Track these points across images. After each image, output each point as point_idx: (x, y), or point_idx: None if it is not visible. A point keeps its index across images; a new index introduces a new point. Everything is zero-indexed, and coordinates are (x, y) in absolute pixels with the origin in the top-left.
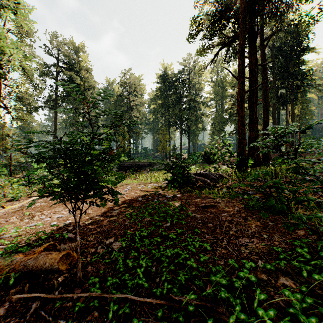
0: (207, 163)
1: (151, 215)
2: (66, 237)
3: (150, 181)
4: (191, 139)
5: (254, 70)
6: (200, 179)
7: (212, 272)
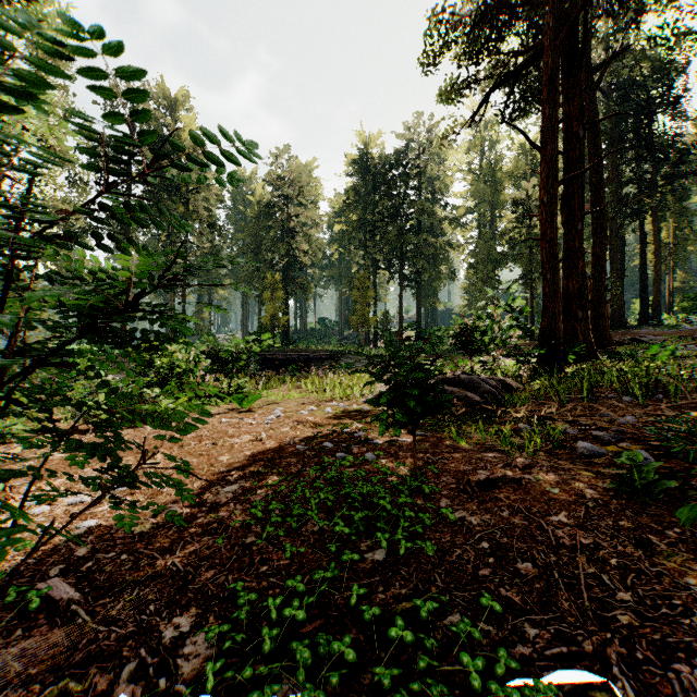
0: (460, 353)
1: (328, 508)
2: (34, 608)
3: (330, 396)
4: (423, 299)
5: (577, 134)
6: (455, 393)
7: None
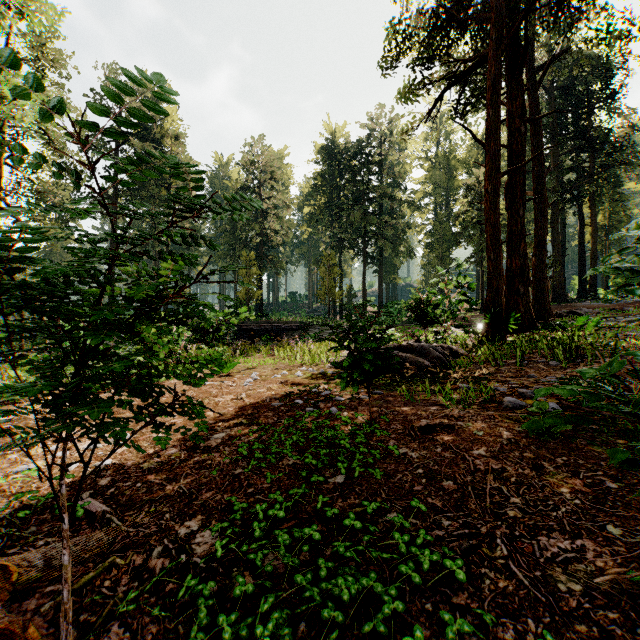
0: (417, 324)
1: (300, 448)
2: (80, 515)
3: (300, 362)
4: (385, 275)
5: (519, 130)
6: (409, 359)
7: None
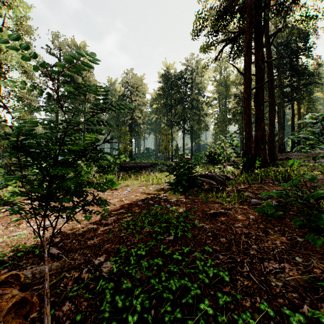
0: (210, 164)
1: (152, 224)
2: None
3: (151, 183)
4: (194, 139)
5: (261, 67)
6: (205, 181)
7: (235, 321)
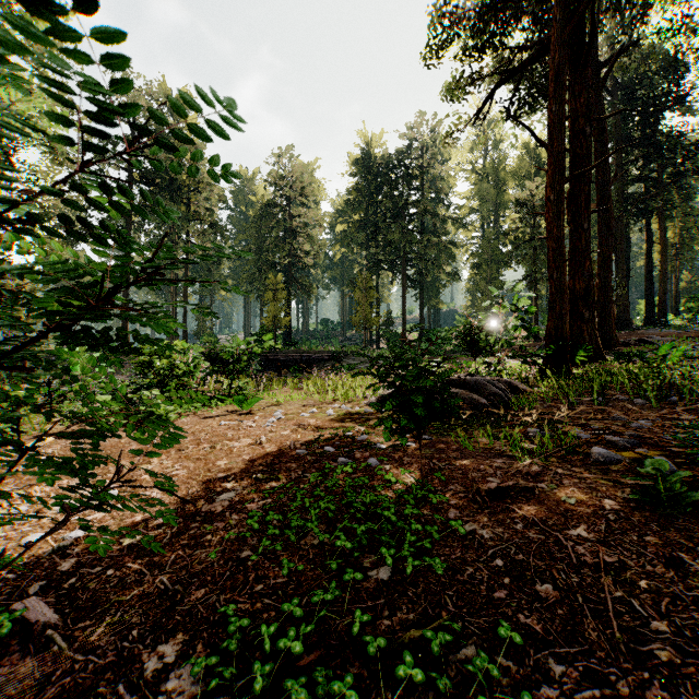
0: (463, 354)
1: (329, 519)
2: (5, 634)
3: (332, 398)
4: (426, 300)
5: (583, 131)
6: (461, 395)
7: None
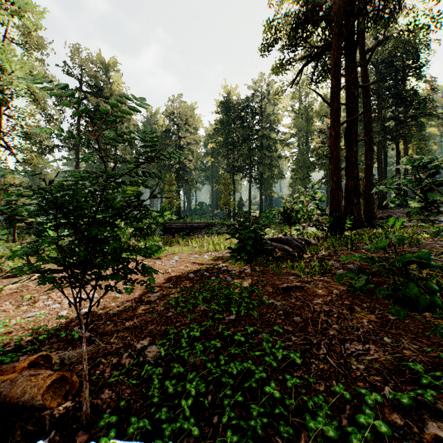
0: (286, 224)
1: (207, 301)
2: (76, 337)
3: (206, 250)
4: (264, 191)
5: (353, 94)
6: (278, 246)
7: (306, 406)
